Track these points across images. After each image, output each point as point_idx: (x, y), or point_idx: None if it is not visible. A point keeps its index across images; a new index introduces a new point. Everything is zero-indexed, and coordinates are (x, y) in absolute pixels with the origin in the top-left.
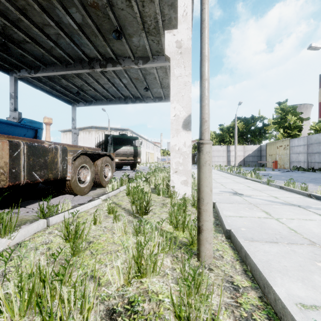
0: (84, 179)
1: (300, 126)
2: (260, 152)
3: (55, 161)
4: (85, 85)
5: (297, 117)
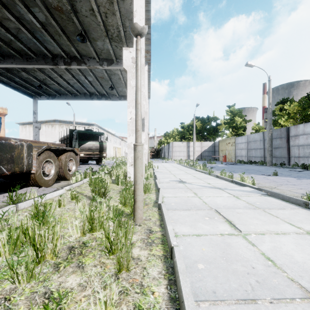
0: (48, 172)
1: (244, 127)
2: (214, 148)
3: (21, 156)
4: (48, 79)
5: (242, 119)
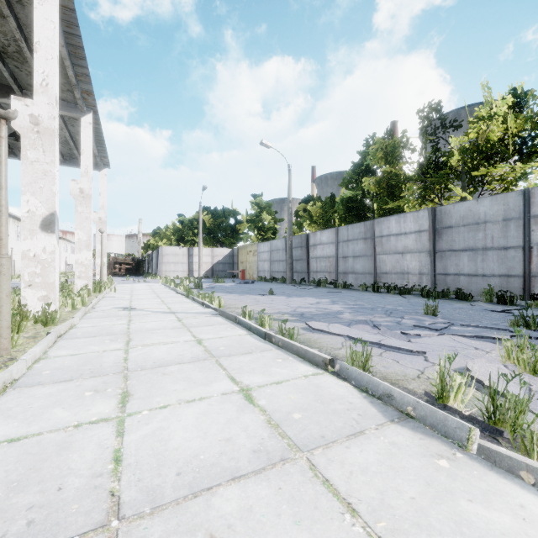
0: None
1: (274, 228)
2: (233, 258)
3: None
4: None
5: (272, 217)
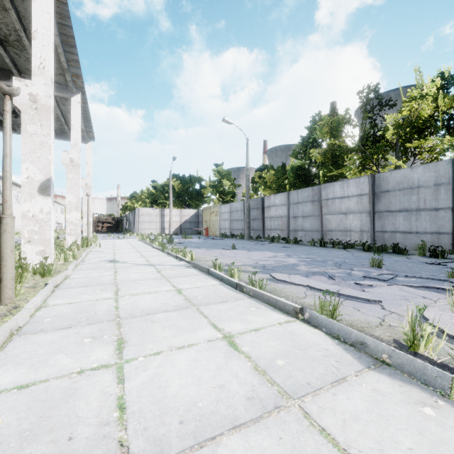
0: None
1: (233, 192)
2: (198, 218)
3: None
4: None
5: (231, 183)
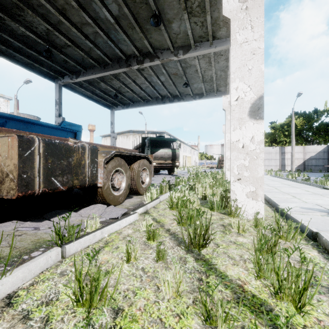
0: (118, 185)
1: None
2: (327, 154)
3: (82, 163)
4: (122, 86)
5: None
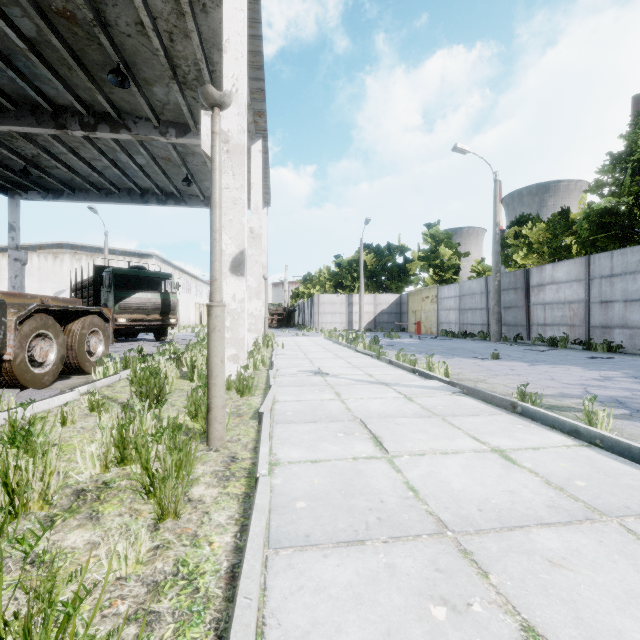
0: (43, 358)
1: (456, 266)
2: (400, 307)
3: None
4: (44, 156)
5: (453, 251)
